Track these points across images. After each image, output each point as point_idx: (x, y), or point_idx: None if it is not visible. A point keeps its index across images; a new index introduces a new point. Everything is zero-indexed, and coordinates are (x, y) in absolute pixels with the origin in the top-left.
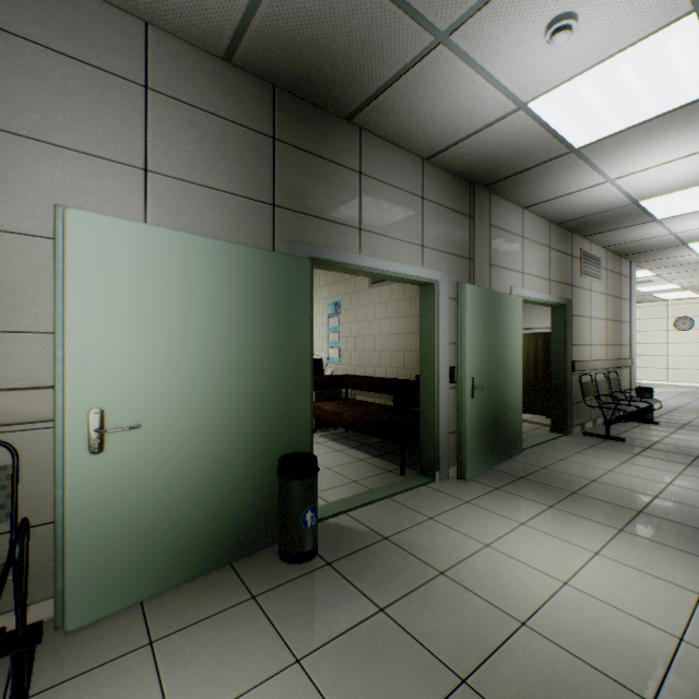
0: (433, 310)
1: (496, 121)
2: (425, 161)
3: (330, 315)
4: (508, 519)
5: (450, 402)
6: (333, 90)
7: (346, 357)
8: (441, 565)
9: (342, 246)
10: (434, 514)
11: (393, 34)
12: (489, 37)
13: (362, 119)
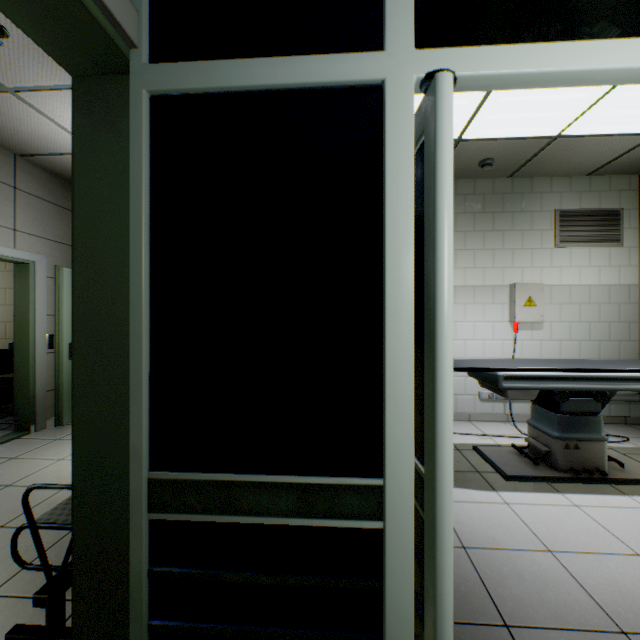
0: (29, 286)
1: None
2: (19, 156)
3: None
4: None
5: (51, 364)
6: None
7: None
8: (11, 481)
9: None
10: (19, 455)
11: None
12: (54, 107)
13: None
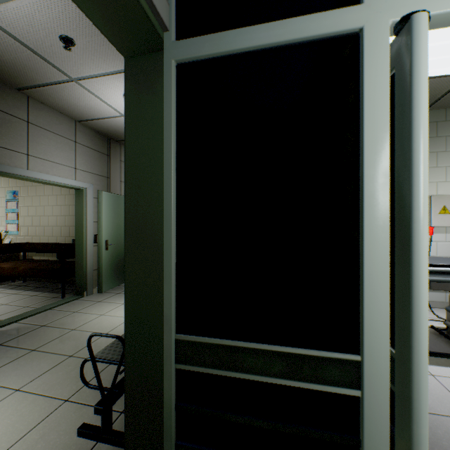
0: (83, 204)
1: (113, 117)
2: (78, 121)
3: (9, 199)
4: (118, 303)
5: (95, 253)
6: (5, 74)
7: (24, 230)
8: (75, 327)
9: (13, 163)
10: (78, 310)
11: (45, 69)
12: (99, 88)
13: (29, 92)
